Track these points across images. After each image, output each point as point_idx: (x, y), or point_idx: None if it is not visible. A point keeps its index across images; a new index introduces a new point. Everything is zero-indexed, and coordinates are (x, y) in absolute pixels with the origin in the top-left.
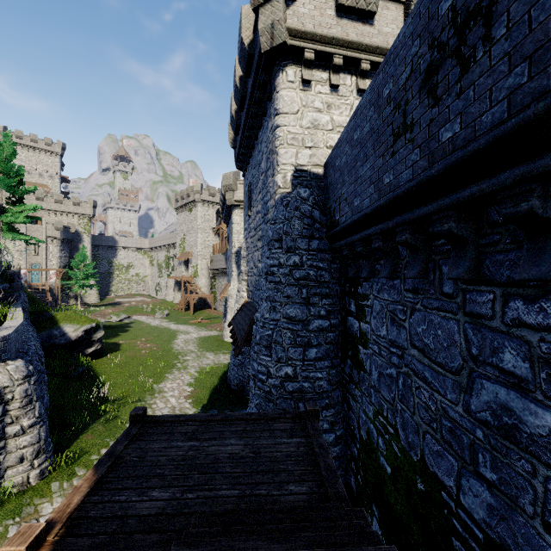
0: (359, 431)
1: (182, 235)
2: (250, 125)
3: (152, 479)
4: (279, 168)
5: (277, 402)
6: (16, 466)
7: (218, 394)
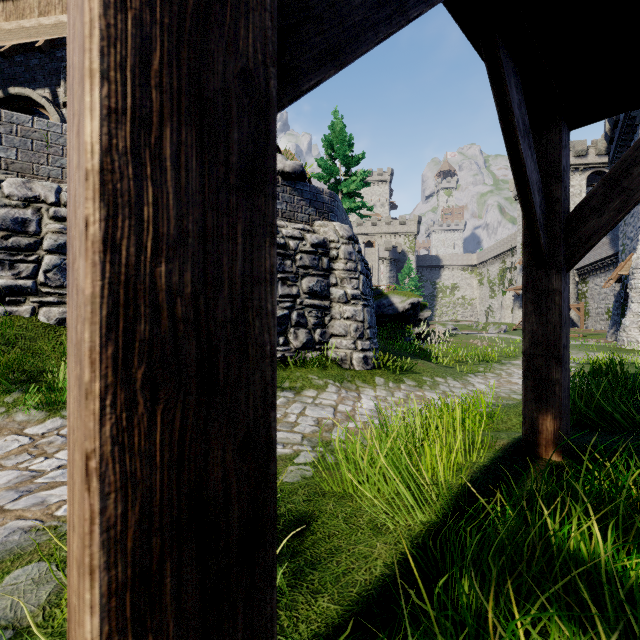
0: None
1: None
2: None
3: None
4: None
5: None
6: (340, 337)
7: None
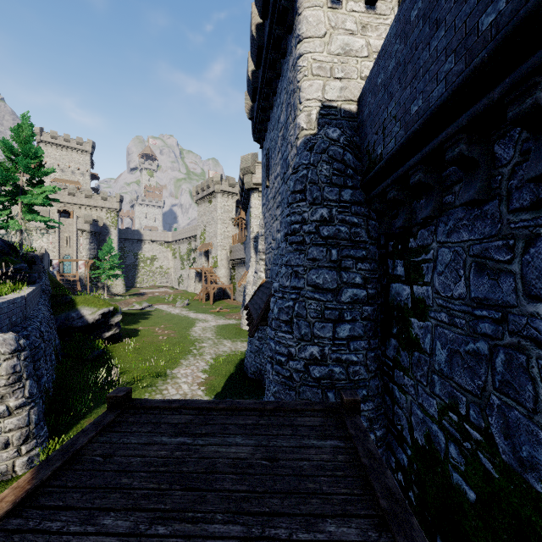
0: (411, 433)
1: (202, 226)
2: (267, 78)
3: (111, 495)
4: (302, 106)
5: (300, 390)
6: (0, 451)
7: (233, 382)
